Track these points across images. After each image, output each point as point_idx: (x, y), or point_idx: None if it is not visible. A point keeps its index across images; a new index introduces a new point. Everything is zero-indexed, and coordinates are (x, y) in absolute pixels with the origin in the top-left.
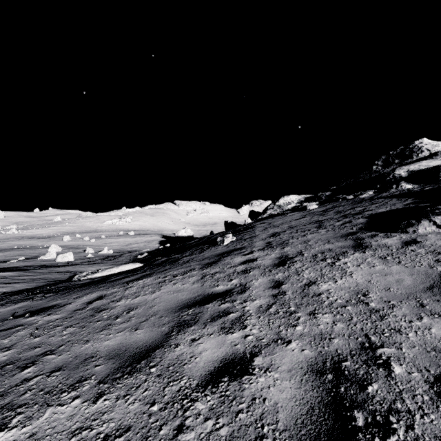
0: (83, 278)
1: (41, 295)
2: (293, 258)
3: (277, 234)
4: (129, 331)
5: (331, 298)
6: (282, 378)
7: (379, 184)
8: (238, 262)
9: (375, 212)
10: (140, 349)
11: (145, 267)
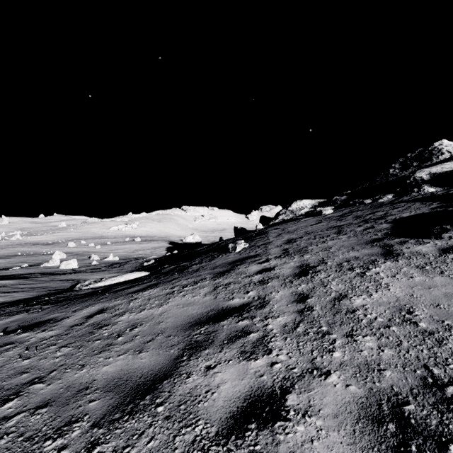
0: (85, 288)
1: (38, 306)
2: (316, 266)
3: (293, 240)
4: (132, 354)
5: (370, 316)
6: (328, 427)
7: (398, 187)
8: (254, 272)
9: (399, 217)
10: (145, 378)
11: (151, 275)
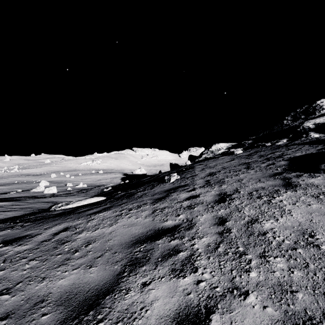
0: (58, 209)
1: (21, 224)
2: (231, 195)
3: (213, 174)
4: (84, 269)
5: (278, 238)
6: None
7: (291, 134)
8: (183, 198)
9: (293, 156)
10: (91, 293)
11: (107, 200)
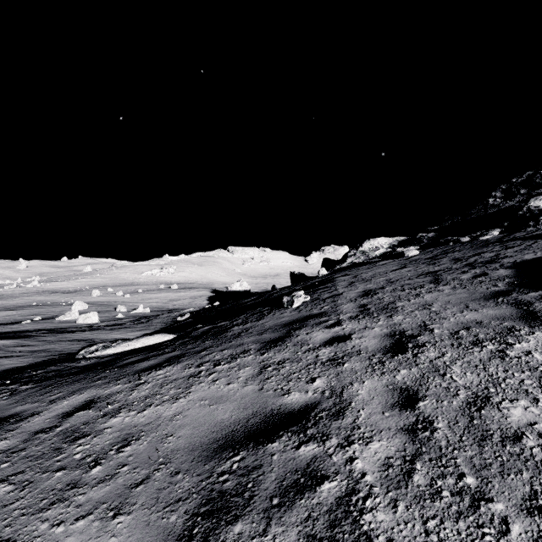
0: (90, 356)
1: (15, 387)
2: (416, 336)
3: (372, 292)
4: (101, 519)
5: None
6: None
7: (507, 221)
8: (320, 341)
9: (519, 259)
10: None
11: (177, 340)
